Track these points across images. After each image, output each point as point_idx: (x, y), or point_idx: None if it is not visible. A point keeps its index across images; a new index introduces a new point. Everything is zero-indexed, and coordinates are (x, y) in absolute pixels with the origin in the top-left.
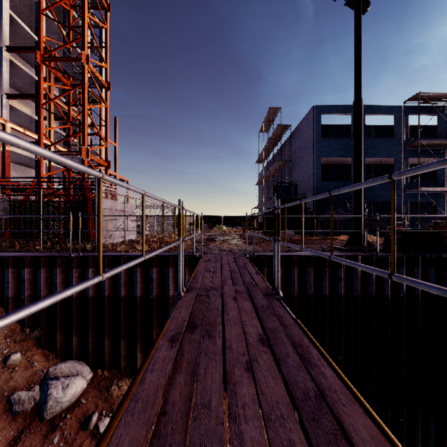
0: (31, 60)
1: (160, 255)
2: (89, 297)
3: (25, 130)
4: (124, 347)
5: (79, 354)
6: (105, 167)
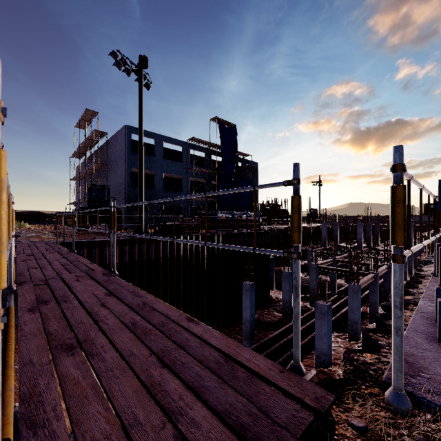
0: None
1: None
2: None
3: None
4: None
5: None
6: None
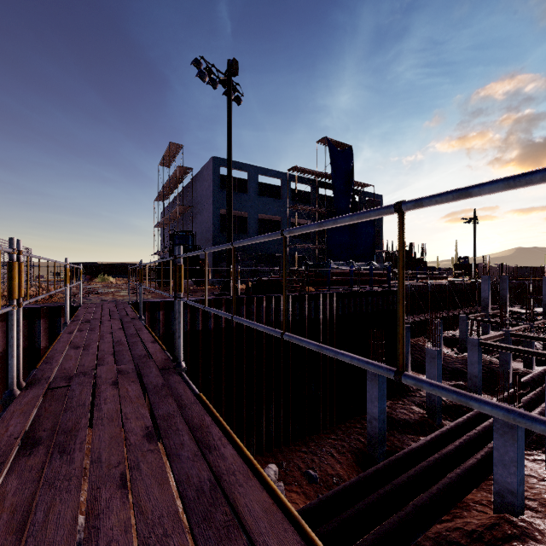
0: None
1: (29, 307)
2: None
3: None
4: None
5: None
6: None
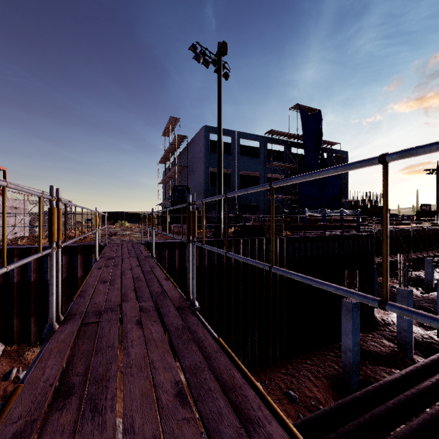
0: None
1: (69, 245)
2: None
3: None
4: (34, 323)
5: None
6: None
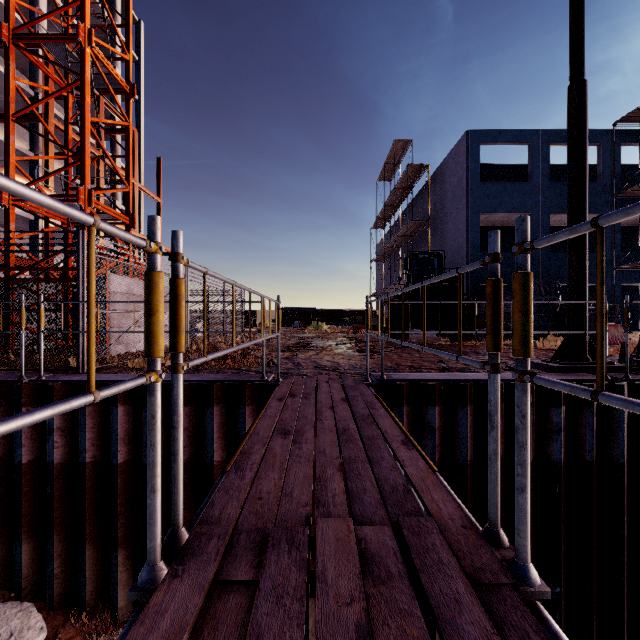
0: (26, 67)
1: (198, 379)
2: (52, 465)
3: (2, 169)
4: (124, 564)
5: (36, 577)
6: (126, 226)
